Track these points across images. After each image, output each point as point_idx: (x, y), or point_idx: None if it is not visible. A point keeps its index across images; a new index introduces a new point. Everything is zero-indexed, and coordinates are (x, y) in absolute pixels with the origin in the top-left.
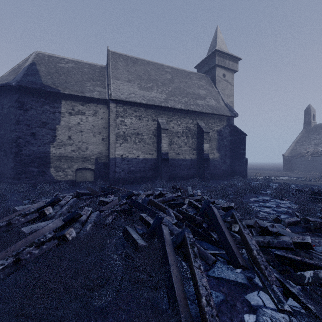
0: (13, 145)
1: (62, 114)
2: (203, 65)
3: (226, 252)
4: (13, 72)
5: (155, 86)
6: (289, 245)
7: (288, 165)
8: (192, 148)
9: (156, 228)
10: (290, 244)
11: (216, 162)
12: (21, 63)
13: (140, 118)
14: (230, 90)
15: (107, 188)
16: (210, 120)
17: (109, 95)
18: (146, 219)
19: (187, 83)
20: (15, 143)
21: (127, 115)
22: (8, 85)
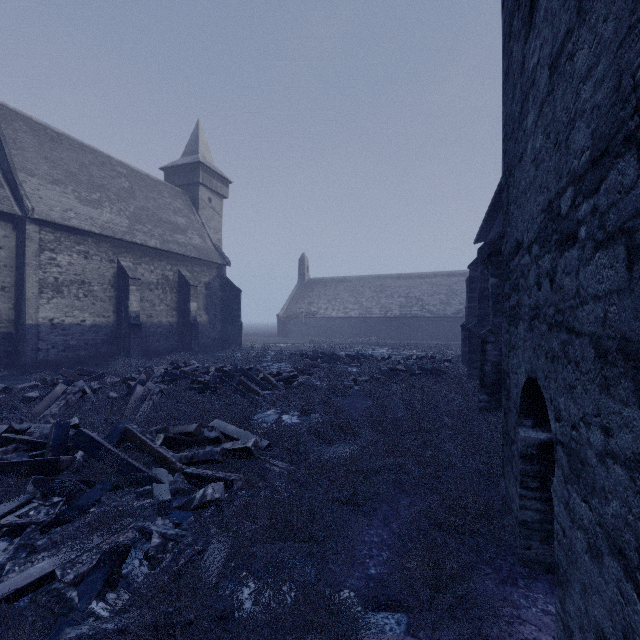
0: None
1: None
2: (176, 172)
3: (260, 387)
4: None
5: (106, 200)
6: (289, 376)
7: (283, 328)
8: (172, 307)
9: (216, 381)
10: (289, 375)
11: (204, 327)
12: None
13: (86, 257)
14: (218, 223)
15: (88, 371)
16: (196, 267)
17: (31, 210)
18: (200, 380)
19: (157, 202)
20: None
21: (63, 249)
22: None
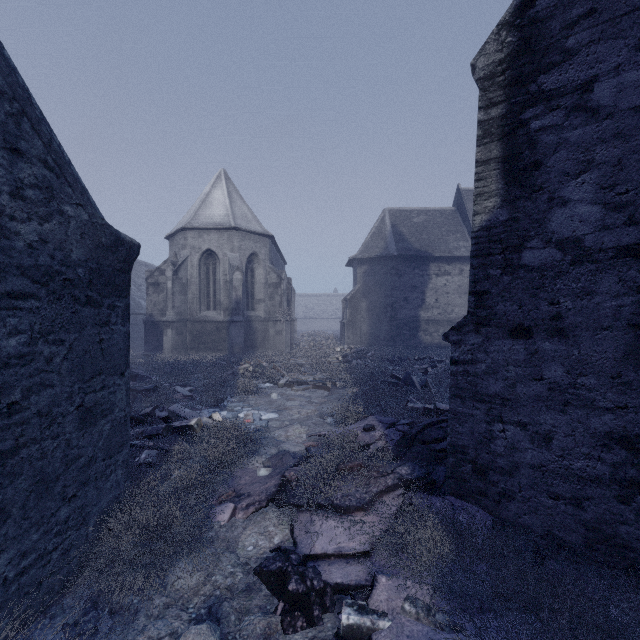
0: (388, 310)
1: (430, 276)
2: None
3: None
4: (377, 237)
5: None
6: None
7: None
8: None
9: None
10: None
11: None
12: (378, 225)
13: None
14: None
15: None
16: None
17: None
18: None
19: None
20: (390, 308)
21: None
22: (391, 255)
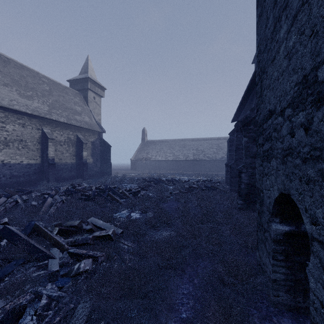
0: None
1: None
2: (76, 83)
3: (119, 197)
4: None
5: (35, 96)
6: (135, 191)
7: (133, 166)
8: (73, 154)
9: (95, 194)
10: (136, 191)
11: (91, 165)
12: None
13: (23, 126)
14: (98, 110)
15: (22, 189)
16: (86, 133)
17: None
18: (86, 194)
19: (65, 98)
20: None
21: (9, 122)
22: None
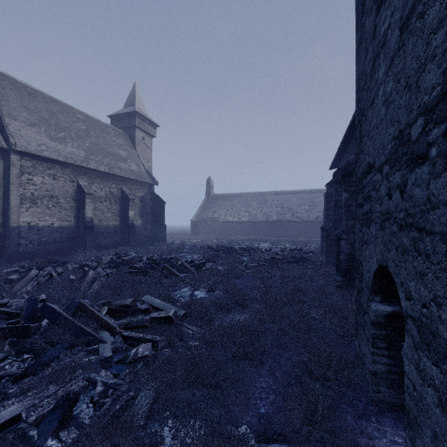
0: None
1: None
2: (119, 119)
3: (178, 271)
4: None
5: (69, 138)
6: (199, 263)
7: (195, 229)
8: (116, 214)
9: (147, 267)
10: (199, 263)
11: (139, 228)
12: None
13: (54, 178)
14: (149, 155)
15: (55, 260)
16: (133, 186)
17: (14, 145)
18: (135, 266)
19: (105, 140)
20: None
21: (37, 173)
22: None
